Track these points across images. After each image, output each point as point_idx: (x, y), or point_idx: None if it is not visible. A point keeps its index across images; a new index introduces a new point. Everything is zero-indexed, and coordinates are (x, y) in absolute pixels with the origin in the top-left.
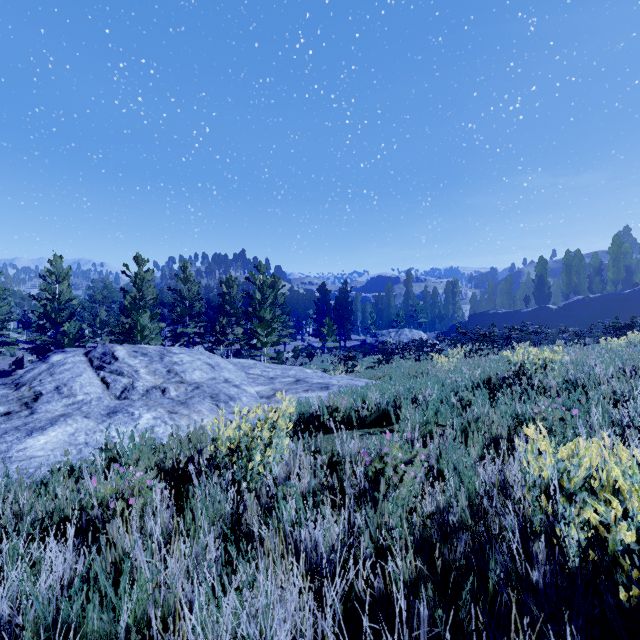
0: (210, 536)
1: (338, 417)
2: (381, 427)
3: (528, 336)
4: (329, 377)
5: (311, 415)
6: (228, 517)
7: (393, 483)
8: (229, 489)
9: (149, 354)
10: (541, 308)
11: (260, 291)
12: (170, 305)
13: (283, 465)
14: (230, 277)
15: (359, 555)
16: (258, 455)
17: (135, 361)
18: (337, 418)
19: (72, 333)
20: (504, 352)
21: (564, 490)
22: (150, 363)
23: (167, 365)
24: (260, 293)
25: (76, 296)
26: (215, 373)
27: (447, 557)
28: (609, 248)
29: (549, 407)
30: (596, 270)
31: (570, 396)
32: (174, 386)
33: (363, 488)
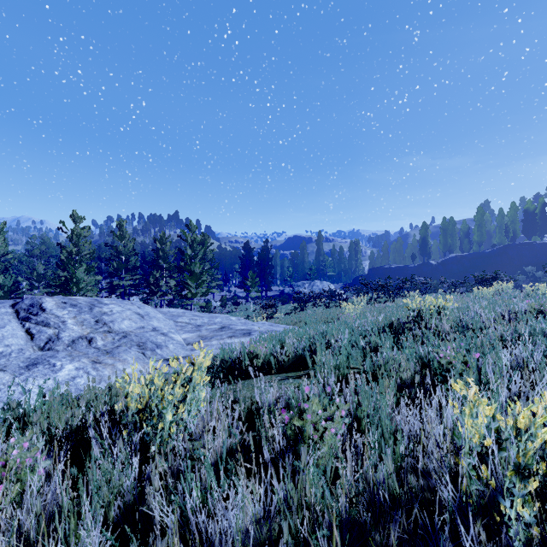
0: (95, 532)
1: (258, 363)
2: (298, 371)
3: (417, 286)
4: (251, 324)
5: (233, 361)
6: (128, 494)
7: (313, 443)
8: (136, 453)
9: (78, 305)
10: (424, 264)
11: (191, 247)
12: (106, 259)
13: (200, 418)
14: (163, 235)
15: (276, 546)
16: (170, 414)
17: (63, 312)
18: (257, 364)
19: (7, 285)
20: (404, 300)
21: (513, 462)
22: (79, 314)
23: (96, 315)
24: (191, 249)
25: (14, 251)
26: (144, 322)
27: (379, 543)
28: (475, 216)
29: (452, 351)
30: (465, 234)
31: (464, 339)
32: (101, 336)
33: (281, 451)
